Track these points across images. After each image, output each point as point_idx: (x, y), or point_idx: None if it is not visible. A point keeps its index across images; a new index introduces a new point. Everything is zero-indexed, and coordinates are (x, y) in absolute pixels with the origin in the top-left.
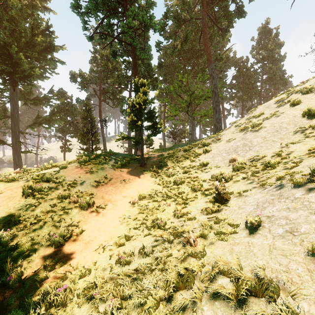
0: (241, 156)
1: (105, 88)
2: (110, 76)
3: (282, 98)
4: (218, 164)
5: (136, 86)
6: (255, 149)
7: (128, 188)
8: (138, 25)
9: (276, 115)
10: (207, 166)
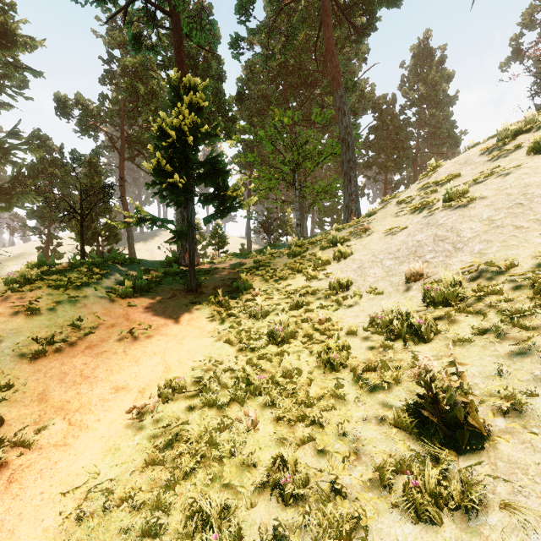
0: (436, 265)
1: (133, 135)
2: (143, 111)
3: (497, 144)
4: (376, 286)
5: (176, 96)
6: (472, 249)
7: (138, 358)
8: (196, 9)
9: (501, 174)
10: (349, 291)
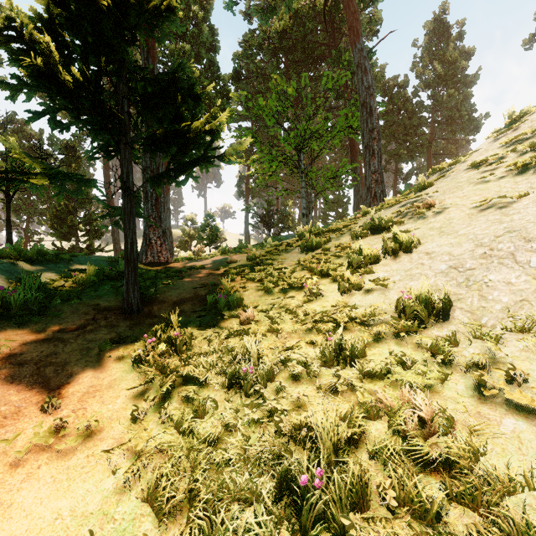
0: None
1: None
2: None
3: None
4: (530, 314)
5: None
6: None
7: None
8: None
9: None
10: (450, 321)
